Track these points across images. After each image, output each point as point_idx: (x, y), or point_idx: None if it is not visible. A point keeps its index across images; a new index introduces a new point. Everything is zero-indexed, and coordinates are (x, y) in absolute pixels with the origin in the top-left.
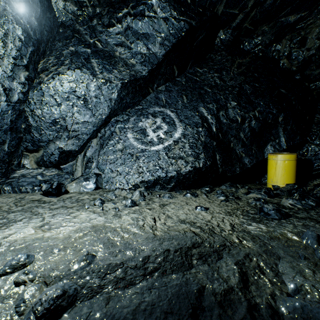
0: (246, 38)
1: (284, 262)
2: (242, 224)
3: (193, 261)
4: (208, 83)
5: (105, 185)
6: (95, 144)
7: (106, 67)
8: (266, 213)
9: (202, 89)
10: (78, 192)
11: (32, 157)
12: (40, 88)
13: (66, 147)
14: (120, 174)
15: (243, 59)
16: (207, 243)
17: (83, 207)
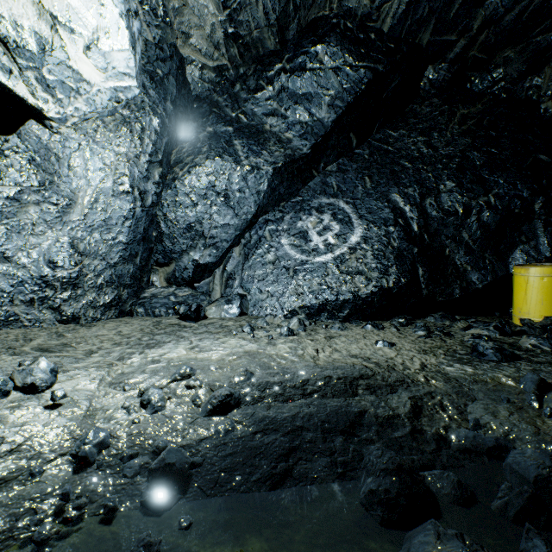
0: (475, 72)
1: (478, 403)
2: (440, 365)
3: (358, 391)
4: (407, 154)
5: (251, 311)
6: (238, 254)
7: (253, 148)
8: (481, 353)
9: (396, 164)
10: (219, 318)
11: (161, 273)
12: (174, 186)
13: (201, 259)
14: (271, 296)
15: (470, 108)
16: (379, 376)
17: (230, 333)
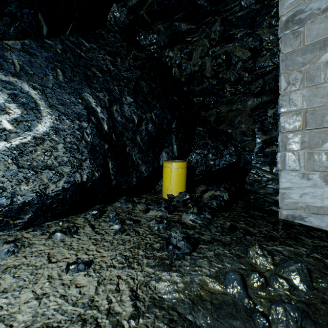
0: (142, 30)
1: None
2: (149, 282)
3: None
4: (98, 65)
5: None
6: None
7: None
8: (176, 246)
9: (89, 69)
10: None
11: None
12: None
13: None
14: None
15: (139, 53)
16: None
17: None
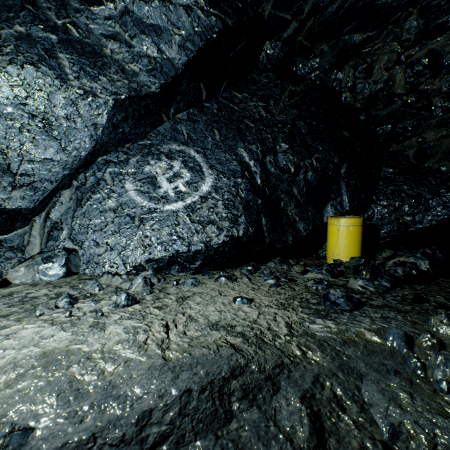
0: (300, 58)
1: (369, 382)
2: (303, 322)
3: (233, 405)
4: (250, 115)
5: (84, 268)
6: (68, 198)
7: (87, 69)
8: (334, 302)
9: (241, 122)
10: (30, 282)
11: None
12: None
13: (8, 203)
14: (111, 249)
15: (296, 87)
16: (254, 364)
17: (32, 313)
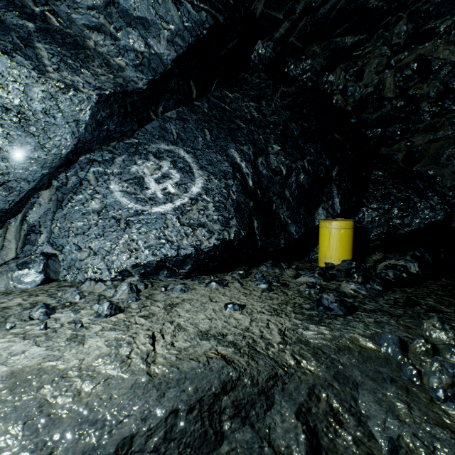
0: (292, 59)
1: (365, 392)
2: (296, 329)
3: (224, 425)
4: (242, 115)
5: (64, 275)
6: (47, 199)
7: (68, 61)
8: (327, 307)
9: (233, 122)
10: (3, 291)
11: None
12: None
13: None
14: (94, 254)
15: (288, 88)
16: (247, 377)
17: (2, 326)
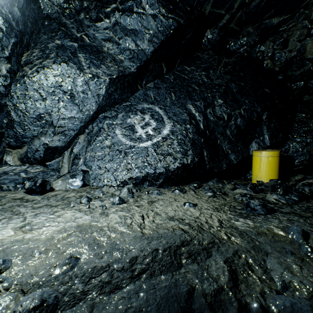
0: (232, 39)
1: (272, 258)
2: (230, 220)
3: (182, 260)
4: (196, 81)
5: (92, 182)
6: (83, 140)
7: (94, 62)
8: (253, 208)
9: (190, 86)
10: (64, 189)
11: (15, 154)
12: (23, 81)
13: (51, 143)
14: (108, 171)
15: (229, 59)
16: (196, 240)
17: (69, 205)
